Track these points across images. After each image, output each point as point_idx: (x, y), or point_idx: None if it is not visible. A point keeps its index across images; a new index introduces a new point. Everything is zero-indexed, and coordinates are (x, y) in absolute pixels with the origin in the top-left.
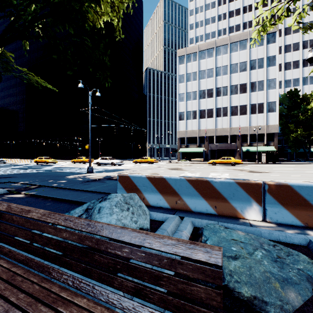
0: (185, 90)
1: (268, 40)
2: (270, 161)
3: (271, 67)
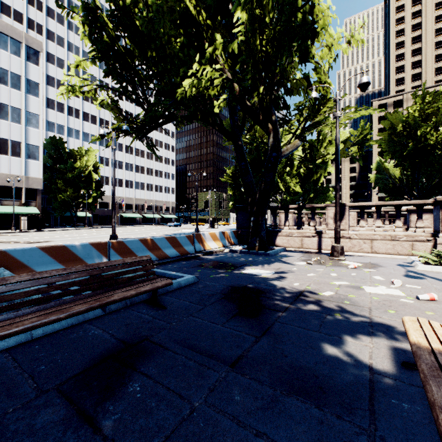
0: None
1: (28, 55)
2: (34, 228)
3: (32, 96)
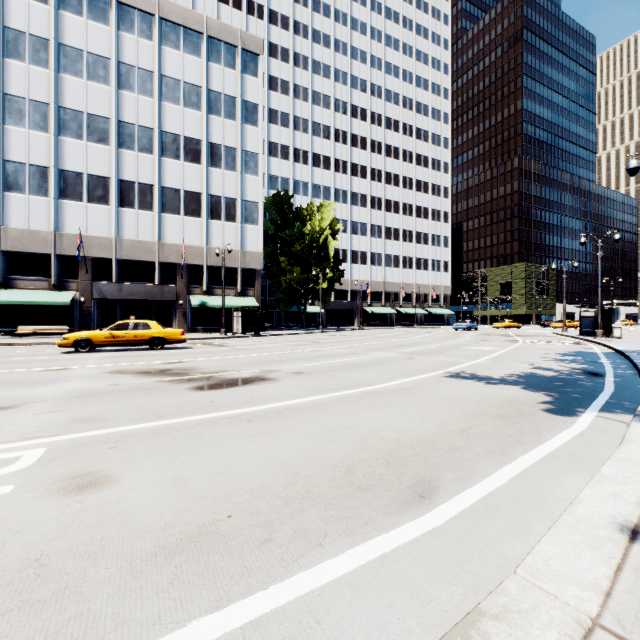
0: None
1: (245, 63)
2: (250, 330)
3: (250, 126)
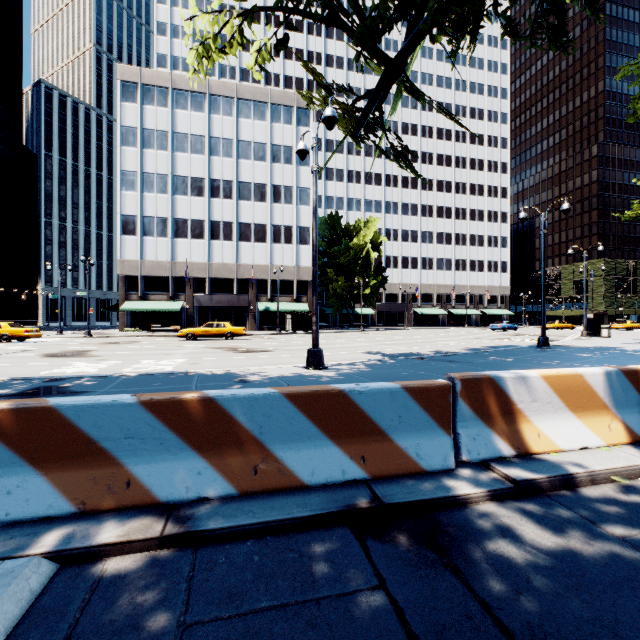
0: (140, 166)
1: (299, 119)
2: (300, 329)
3: (303, 167)
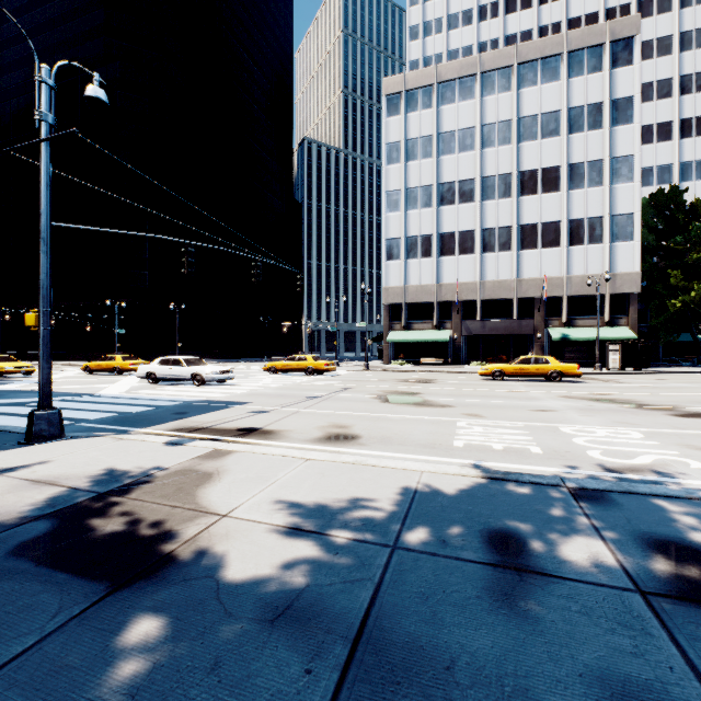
0: (403, 183)
1: (613, 57)
2: (629, 366)
3: (621, 127)
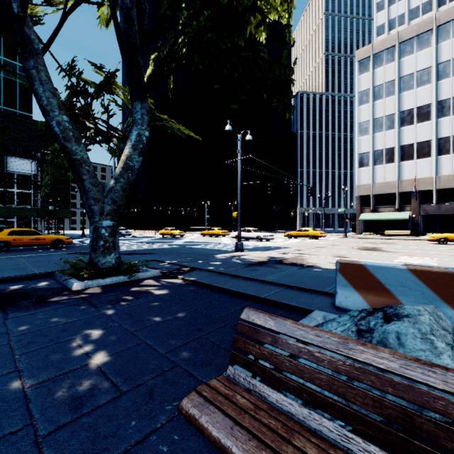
0: (371, 115)
1: None
2: None
3: None
